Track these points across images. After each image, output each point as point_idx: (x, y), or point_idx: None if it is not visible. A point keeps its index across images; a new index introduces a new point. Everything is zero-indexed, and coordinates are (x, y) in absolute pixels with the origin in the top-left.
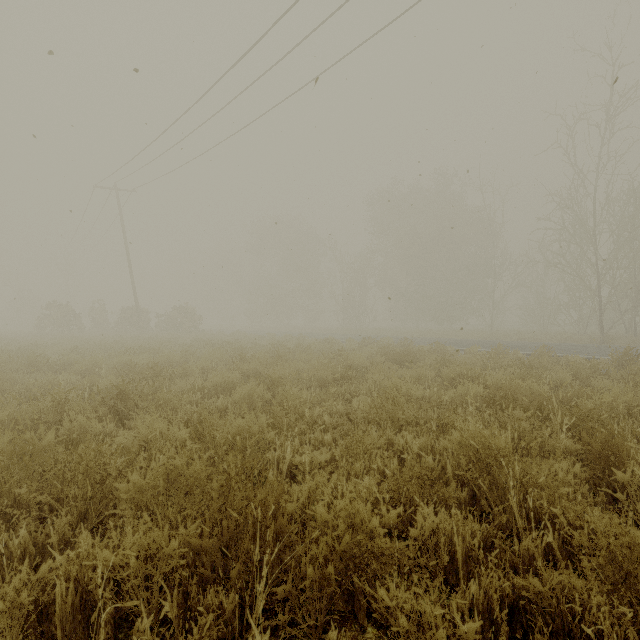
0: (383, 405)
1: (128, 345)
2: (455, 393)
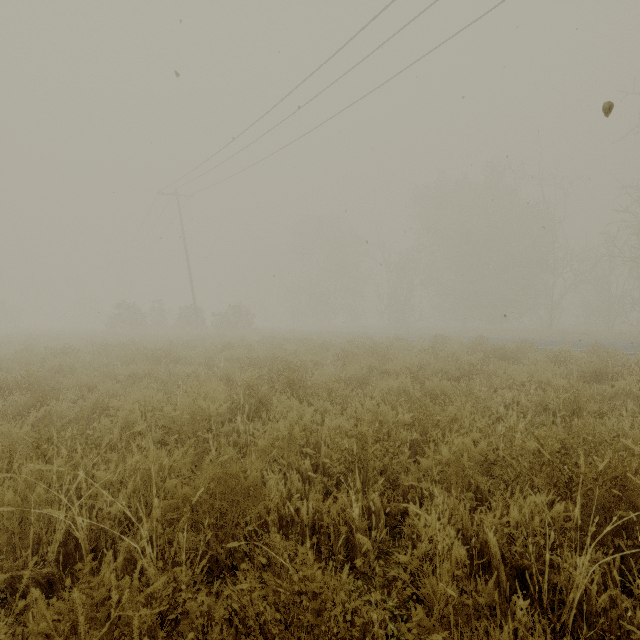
0: (568, 397)
1: (207, 342)
2: (614, 388)
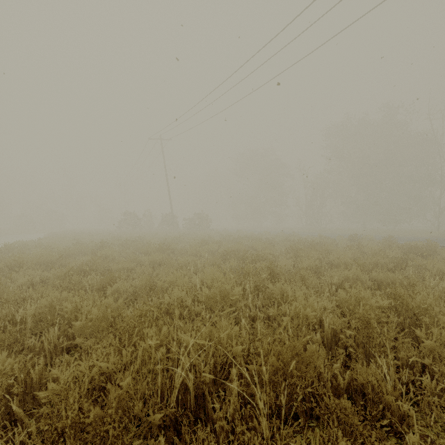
0: None
1: (186, 238)
2: None
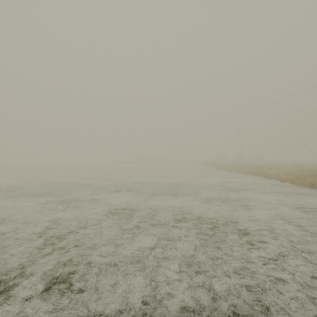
0: None
1: None
2: None
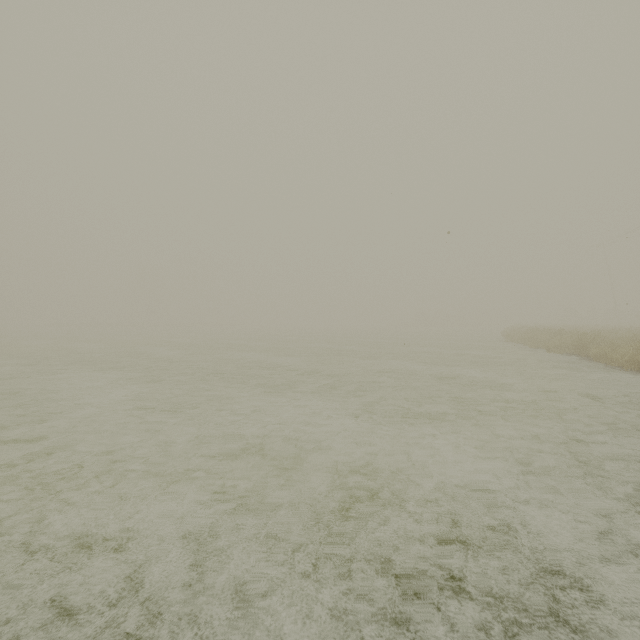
0: None
1: None
2: None
